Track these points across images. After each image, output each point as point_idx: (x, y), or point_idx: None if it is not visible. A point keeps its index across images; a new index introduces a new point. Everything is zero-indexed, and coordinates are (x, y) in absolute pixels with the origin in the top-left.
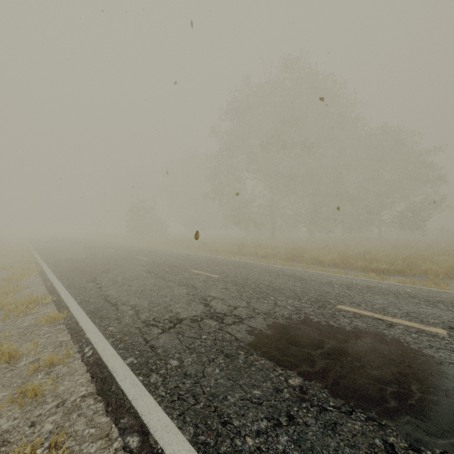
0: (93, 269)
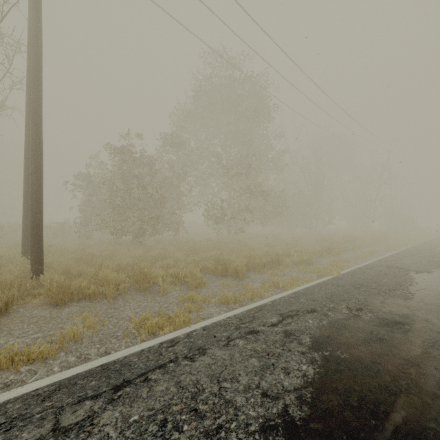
0: None
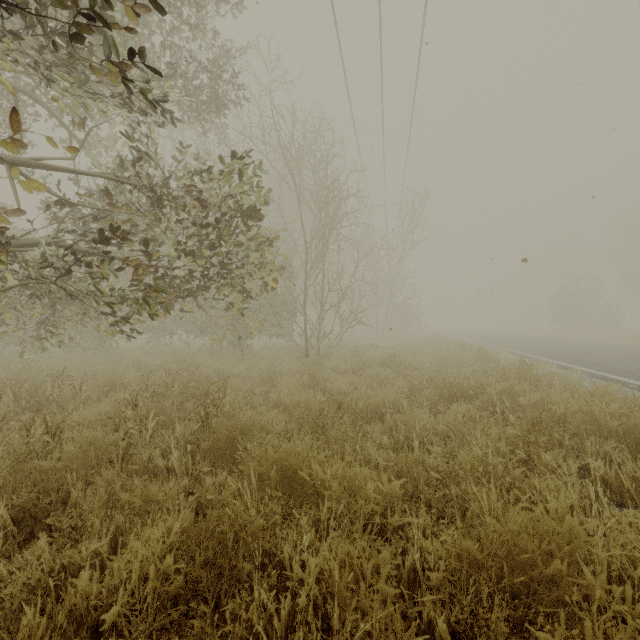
0: (562, 353)
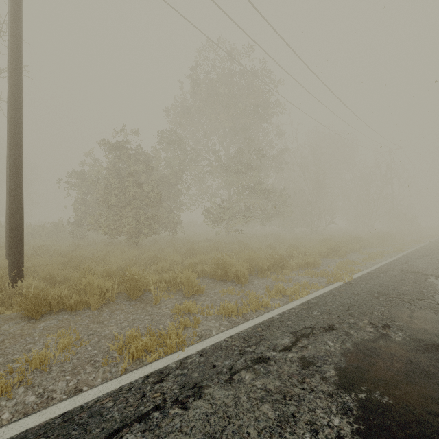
0: None
